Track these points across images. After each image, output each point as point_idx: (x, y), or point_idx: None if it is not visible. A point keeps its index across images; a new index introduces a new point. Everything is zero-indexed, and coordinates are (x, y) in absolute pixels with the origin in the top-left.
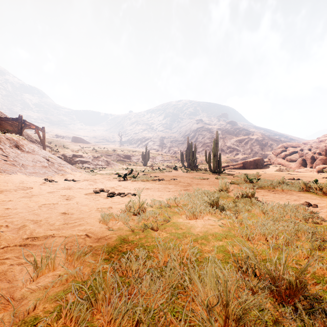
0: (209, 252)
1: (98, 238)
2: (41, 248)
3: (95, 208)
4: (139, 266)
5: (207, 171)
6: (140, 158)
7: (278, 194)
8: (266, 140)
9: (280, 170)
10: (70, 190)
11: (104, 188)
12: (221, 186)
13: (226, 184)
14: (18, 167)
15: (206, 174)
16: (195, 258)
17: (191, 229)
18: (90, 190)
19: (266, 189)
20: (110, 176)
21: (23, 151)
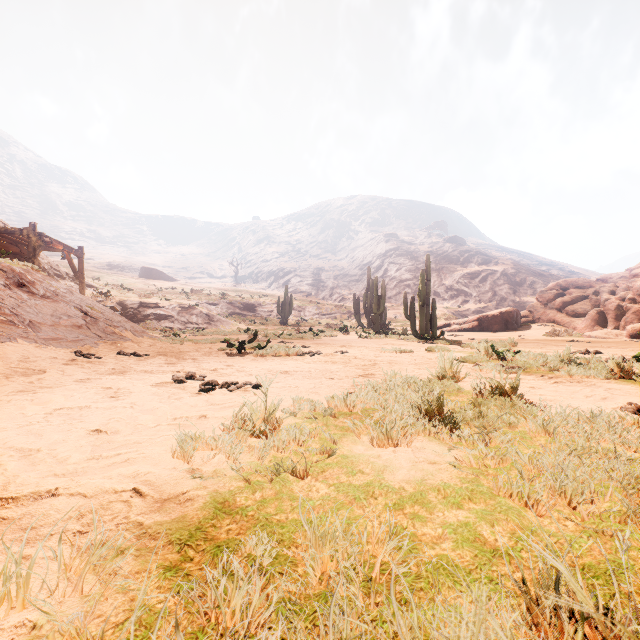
0: (435, 543)
1: (162, 500)
2: (17, 528)
3: (170, 418)
4: (254, 594)
5: (407, 336)
6: (275, 309)
7: (564, 386)
8: (524, 274)
9: (554, 334)
10: (124, 377)
11: (197, 371)
12: (443, 368)
13: (452, 364)
14: (21, 328)
15: (405, 341)
16: (405, 567)
17: (385, 474)
18: (165, 377)
19: (535, 374)
20: (212, 345)
21: (34, 295)
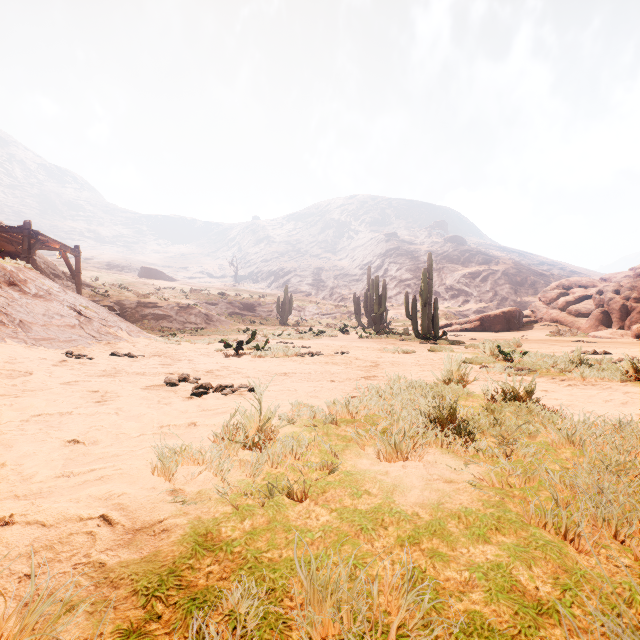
0: (461, 592)
1: (134, 530)
2: None
3: (156, 426)
4: None
5: (409, 336)
6: (274, 309)
7: (579, 389)
8: (525, 273)
9: (558, 334)
10: (114, 379)
11: (192, 373)
12: (450, 371)
13: (460, 366)
14: (10, 328)
15: (407, 342)
16: (430, 636)
17: (395, 495)
18: (157, 379)
19: (546, 376)
20: (209, 345)
21: (26, 294)
